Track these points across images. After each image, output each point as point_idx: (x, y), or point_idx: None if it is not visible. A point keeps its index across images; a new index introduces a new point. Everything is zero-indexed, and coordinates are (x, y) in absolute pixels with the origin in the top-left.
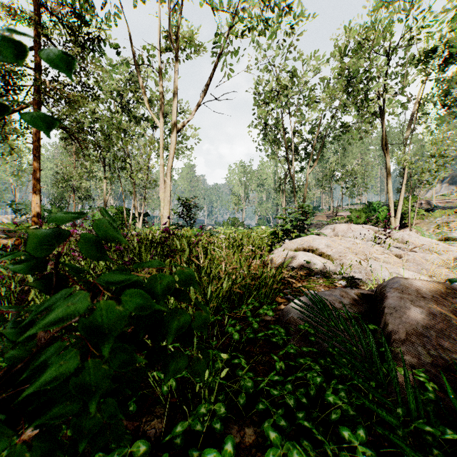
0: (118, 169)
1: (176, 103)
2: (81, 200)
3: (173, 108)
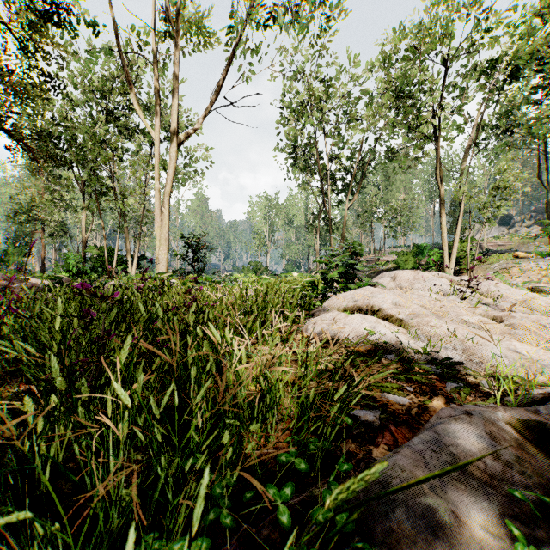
0: (96, 194)
1: (177, 105)
2: (53, 237)
3: (172, 111)
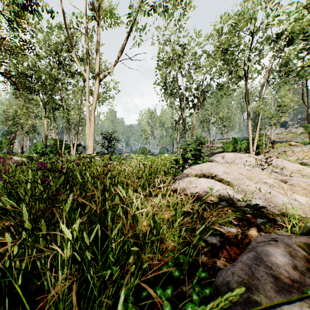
0: (52, 109)
1: (99, 58)
2: (28, 133)
3: (96, 62)
